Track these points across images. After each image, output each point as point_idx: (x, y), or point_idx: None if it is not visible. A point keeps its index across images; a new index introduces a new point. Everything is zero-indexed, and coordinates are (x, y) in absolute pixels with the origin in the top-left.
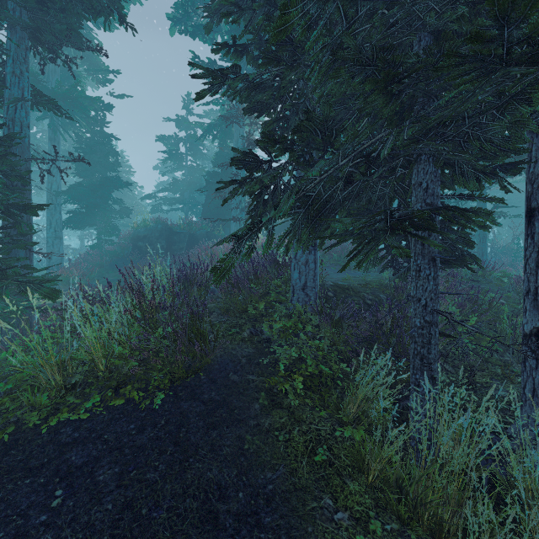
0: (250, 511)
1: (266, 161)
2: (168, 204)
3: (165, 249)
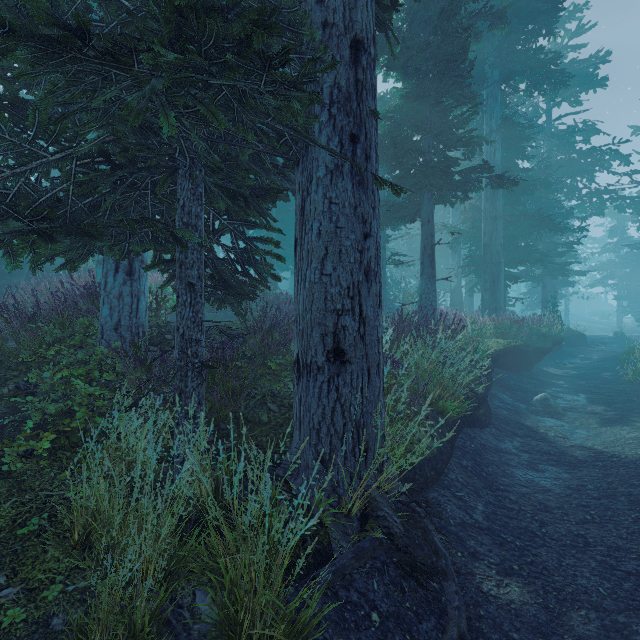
0: None
1: None
2: None
3: None
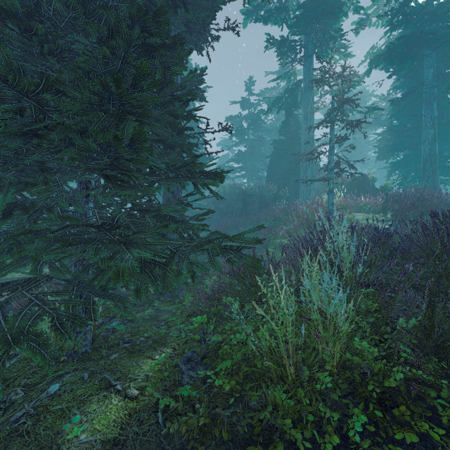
0: None
1: None
2: (233, 172)
3: (241, 210)
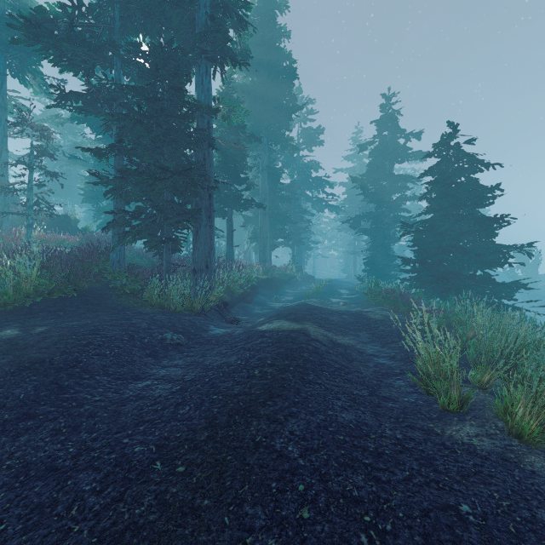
0: (125, 308)
1: (117, 213)
2: None
3: None
